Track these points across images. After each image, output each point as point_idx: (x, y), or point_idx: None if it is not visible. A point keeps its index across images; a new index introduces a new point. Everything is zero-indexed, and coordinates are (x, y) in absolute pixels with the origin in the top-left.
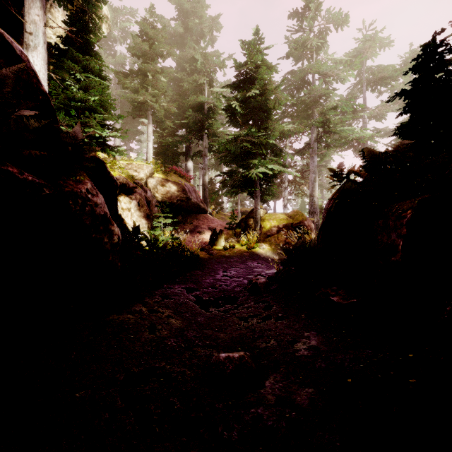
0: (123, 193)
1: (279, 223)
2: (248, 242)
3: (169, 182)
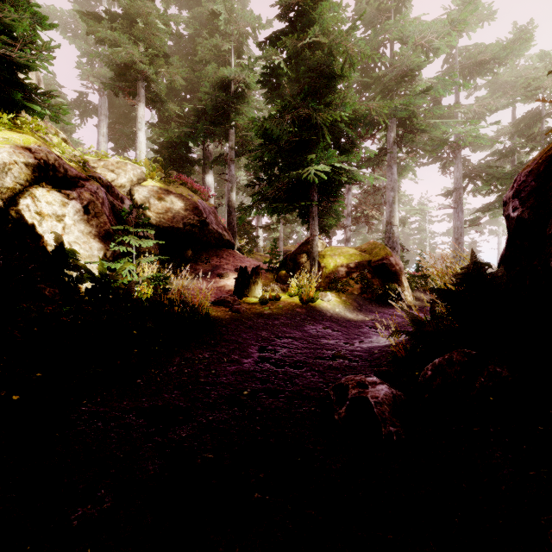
0: (50, 184)
1: (349, 260)
2: (303, 290)
3: (171, 195)
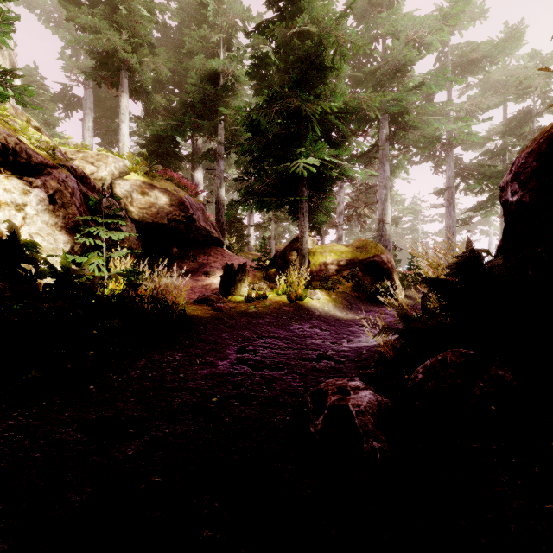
0: (10, 170)
1: (339, 258)
2: (291, 287)
3: (155, 189)
